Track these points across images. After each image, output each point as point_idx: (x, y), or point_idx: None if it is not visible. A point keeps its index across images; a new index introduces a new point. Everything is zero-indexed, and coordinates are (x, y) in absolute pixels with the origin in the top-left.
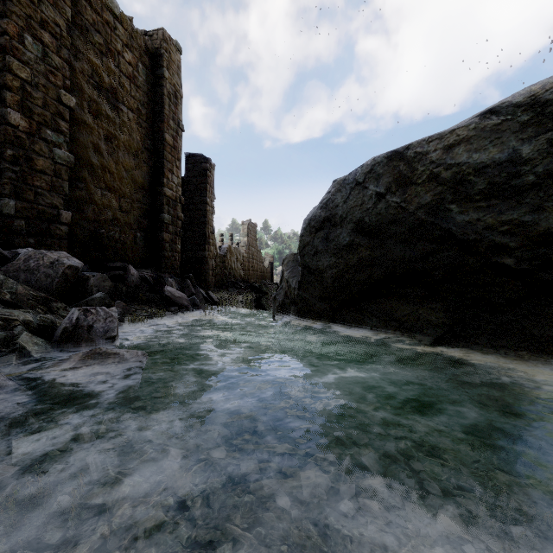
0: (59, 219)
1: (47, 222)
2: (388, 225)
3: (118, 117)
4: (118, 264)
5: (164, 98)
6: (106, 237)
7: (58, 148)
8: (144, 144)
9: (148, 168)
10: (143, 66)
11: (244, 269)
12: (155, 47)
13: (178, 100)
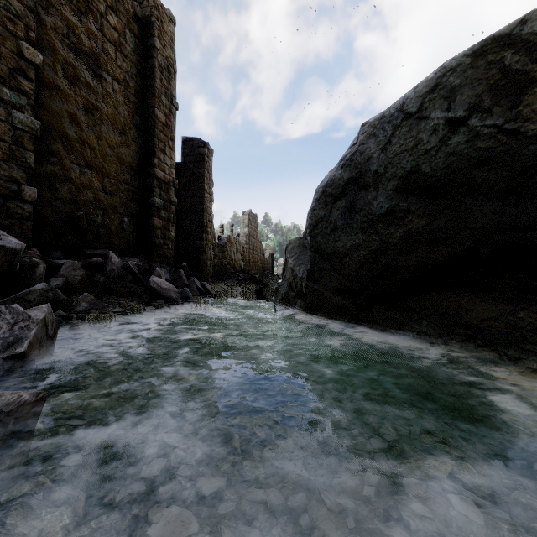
0: (20, 196)
1: (4, 198)
2: (470, 171)
3: (101, 87)
4: (99, 251)
5: (155, 71)
6: (86, 220)
7: (19, 111)
8: (133, 120)
9: (137, 146)
10: (132, 34)
11: (244, 260)
12: (146, 14)
13: (171, 75)
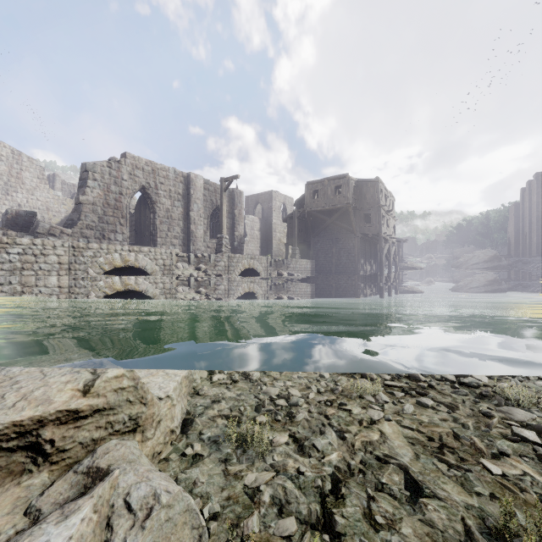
0: None
1: None
2: None
3: None
4: None
5: None
6: None
7: None
8: None
9: None
10: None
11: None
12: None
13: None
